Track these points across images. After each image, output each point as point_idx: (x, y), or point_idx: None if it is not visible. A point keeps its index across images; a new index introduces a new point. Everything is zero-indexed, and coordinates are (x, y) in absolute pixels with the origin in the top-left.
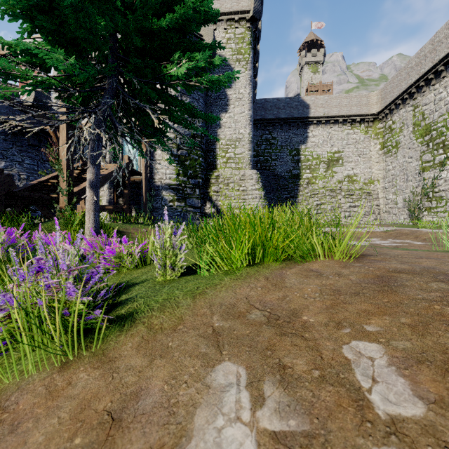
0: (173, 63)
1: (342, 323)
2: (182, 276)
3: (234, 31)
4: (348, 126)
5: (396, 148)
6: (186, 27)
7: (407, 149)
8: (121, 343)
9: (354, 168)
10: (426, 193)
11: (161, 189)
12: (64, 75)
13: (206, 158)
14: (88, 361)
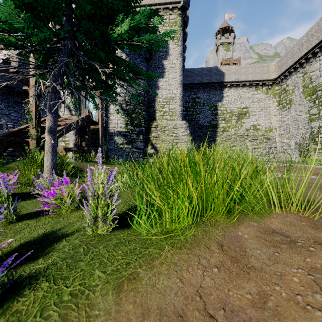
0: (118, 26)
1: None
2: (115, 228)
3: (169, 17)
4: (253, 88)
5: (289, 104)
6: None
7: (298, 105)
8: None
9: (258, 119)
10: (313, 138)
11: (114, 135)
12: (23, 35)
13: (148, 112)
14: None
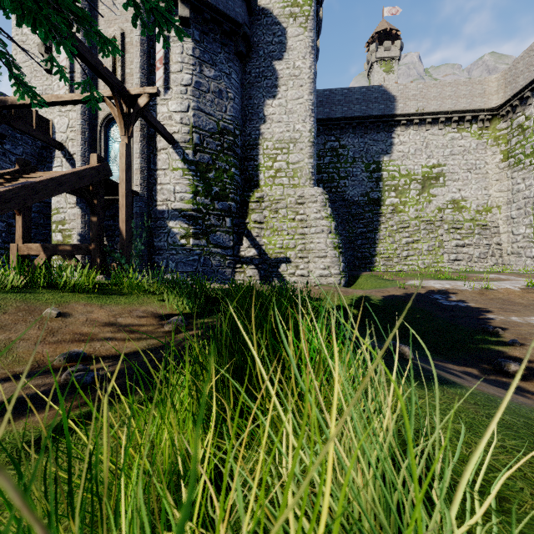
0: None
1: None
2: None
3: None
4: (453, 127)
5: (532, 156)
6: None
7: None
8: None
9: (462, 188)
10: None
11: (167, 217)
12: None
13: (243, 171)
14: None
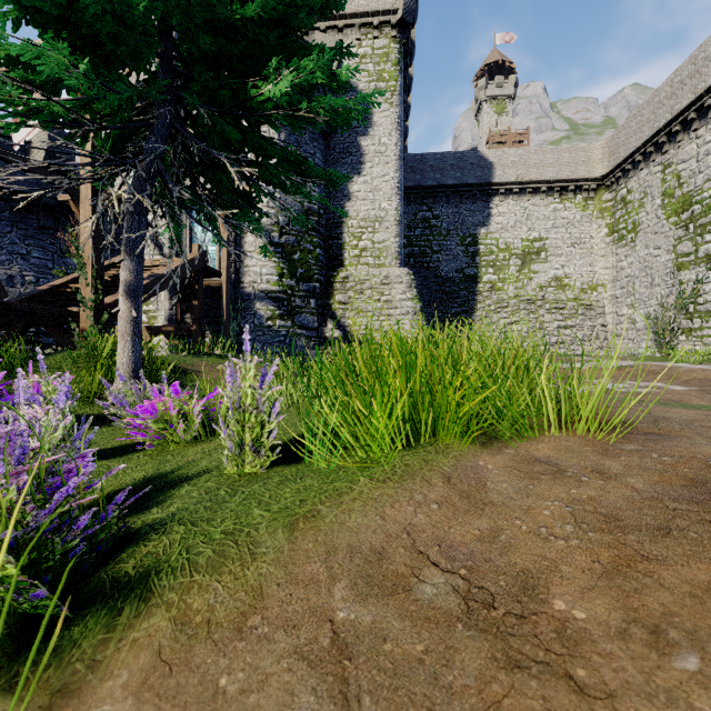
0: (268, 79)
1: (665, 633)
2: (274, 464)
3: (372, 43)
4: (555, 198)
5: (633, 233)
6: (290, 16)
7: (651, 235)
8: (101, 671)
9: (565, 265)
10: (684, 305)
11: (254, 298)
12: (78, 99)
13: (327, 250)
14: None
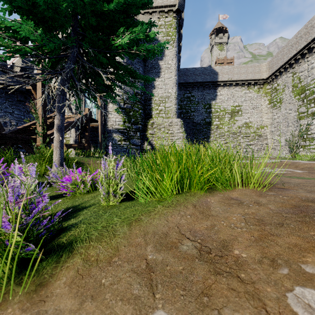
0: (119, 36)
1: (276, 261)
2: (122, 201)
3: (164, 19)
4: (245, 87)
5: (279, 103)
6: (128, 9)
7: (288, 104)
8: (55, 278)
9: (250, 117)
10: (302, 135)
11: (112, 132)
12: (36, 45)
13: (144, 110)
14: (17, 301)
